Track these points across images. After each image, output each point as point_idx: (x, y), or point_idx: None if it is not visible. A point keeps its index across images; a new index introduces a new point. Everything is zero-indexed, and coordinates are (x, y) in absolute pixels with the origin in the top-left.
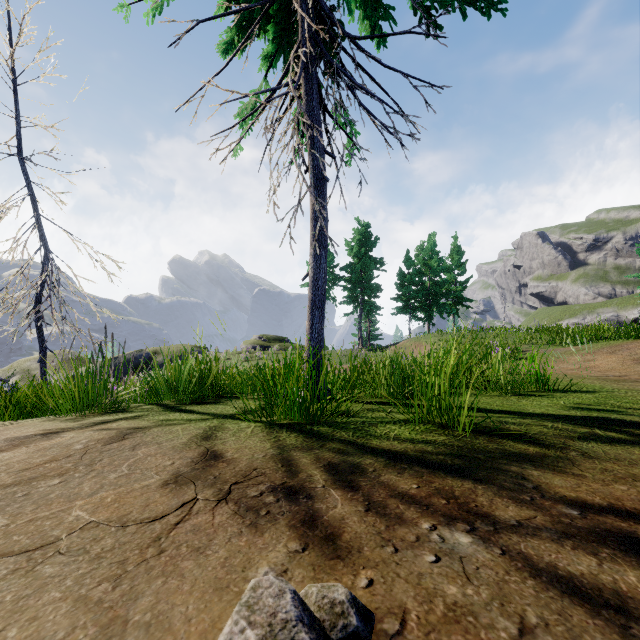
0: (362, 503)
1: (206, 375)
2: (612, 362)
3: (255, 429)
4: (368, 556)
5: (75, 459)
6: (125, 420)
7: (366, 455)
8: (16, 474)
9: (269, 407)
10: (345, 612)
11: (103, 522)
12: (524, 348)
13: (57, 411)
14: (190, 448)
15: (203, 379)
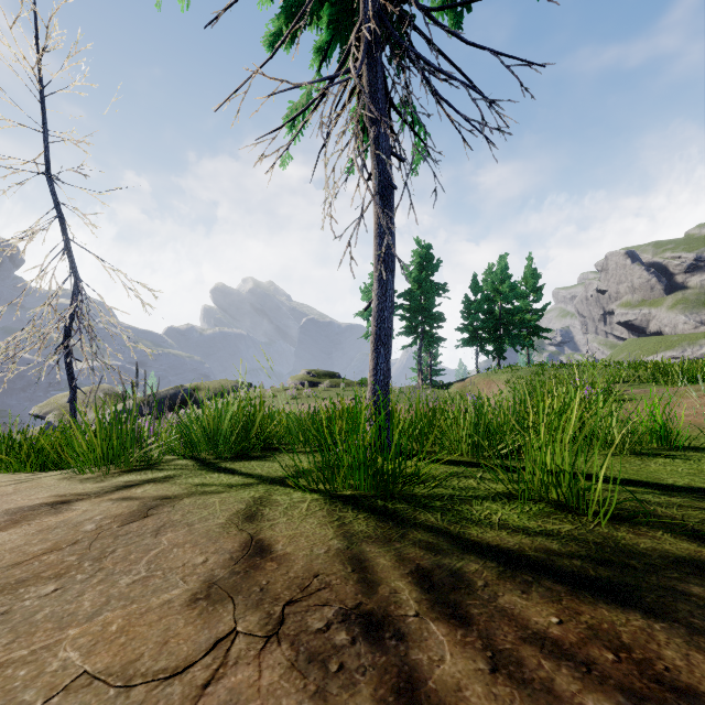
0: (482, 653)
1: (250, 422)
2: None
3: (312, 504)
4: None
5: (82, 548)
6: (153, 483)
7: (467, 555)
8: (2, 572)
9: (327, 471)
10: None
11: (99, 675)
12: (618, 387)
13: (82, 463)
14: (229, 534)
15: (246, 427)
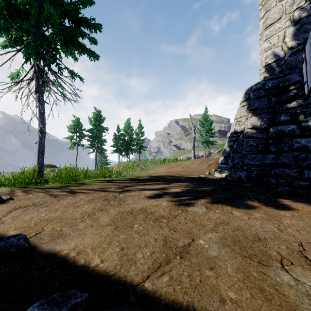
0: (26, 193)
1: None
2: (163, 169)
3: (6, 188)
4: (19, 196)
5: None
6: None
7: (36, 188)
8: None
9: (15, 184)
10: (8, 197)
11: None
12: (151, 166)
13: None
14: None
15: None
